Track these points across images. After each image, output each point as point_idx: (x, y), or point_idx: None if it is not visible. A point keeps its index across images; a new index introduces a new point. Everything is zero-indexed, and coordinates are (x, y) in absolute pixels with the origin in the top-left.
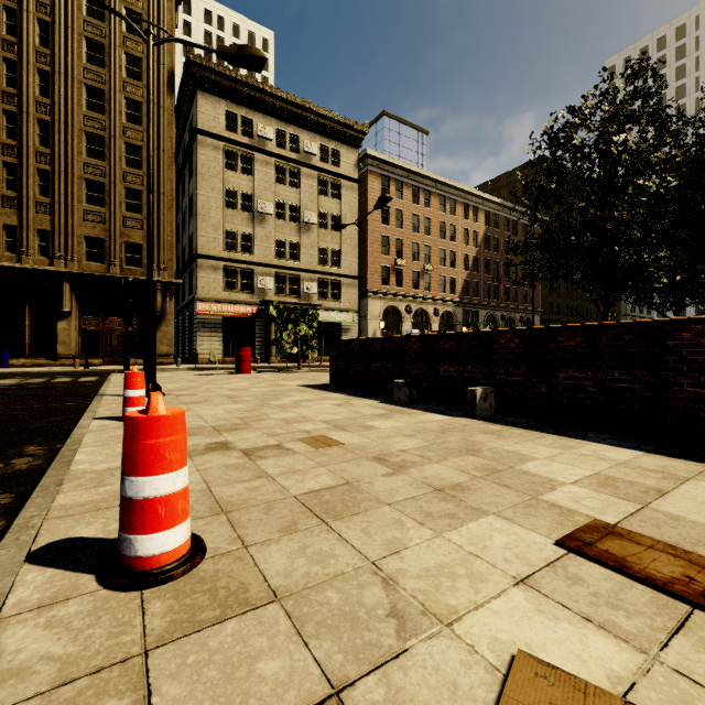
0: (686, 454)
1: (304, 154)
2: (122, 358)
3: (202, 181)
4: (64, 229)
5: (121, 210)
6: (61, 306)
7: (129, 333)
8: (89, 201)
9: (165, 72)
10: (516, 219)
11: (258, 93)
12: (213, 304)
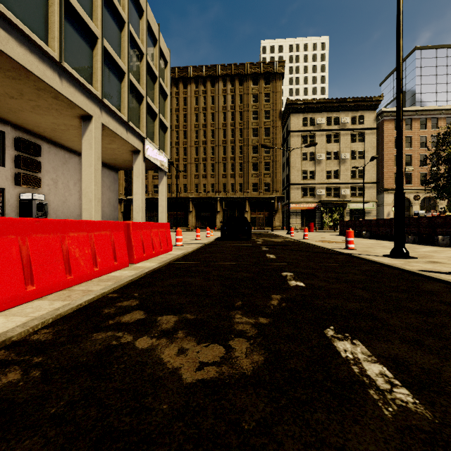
0: (385, 240)
1: (341, 124)
2: (263, 227)
3: (292, 152)
4: (246, 182)
5: (263, 171)
6: (245, 209)
7: (265, 217)
8: (253, 170)
9: (278, 112)
10: None
11: (317, 104)
12: (297, 204)
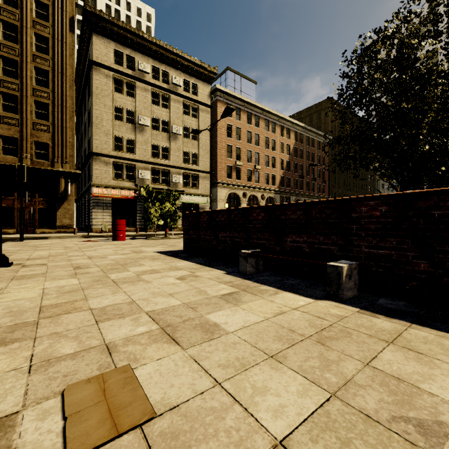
0: None
1: (172, 85)
2: (33, 228)
3: (96, 99)
4: None
5: (32, 117)
6: None
7: (38, 209)
8: (5, 108)
9: (67, 17)
10: (313, 138)
11: (138, 38)
12: (104, 189)
